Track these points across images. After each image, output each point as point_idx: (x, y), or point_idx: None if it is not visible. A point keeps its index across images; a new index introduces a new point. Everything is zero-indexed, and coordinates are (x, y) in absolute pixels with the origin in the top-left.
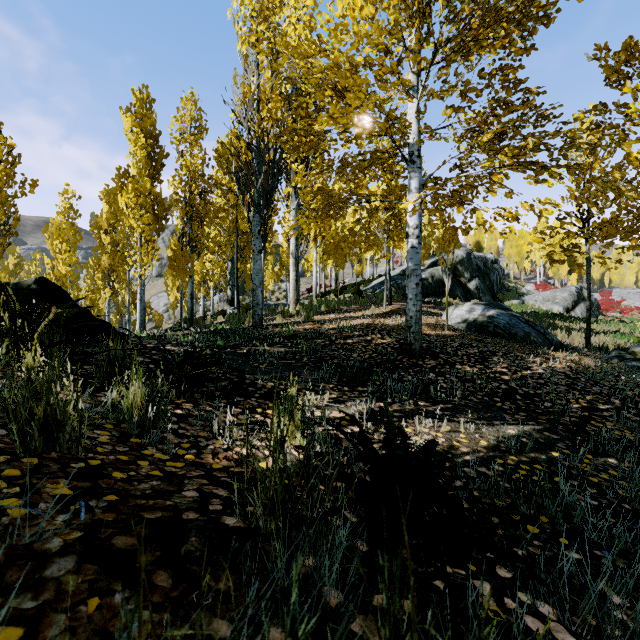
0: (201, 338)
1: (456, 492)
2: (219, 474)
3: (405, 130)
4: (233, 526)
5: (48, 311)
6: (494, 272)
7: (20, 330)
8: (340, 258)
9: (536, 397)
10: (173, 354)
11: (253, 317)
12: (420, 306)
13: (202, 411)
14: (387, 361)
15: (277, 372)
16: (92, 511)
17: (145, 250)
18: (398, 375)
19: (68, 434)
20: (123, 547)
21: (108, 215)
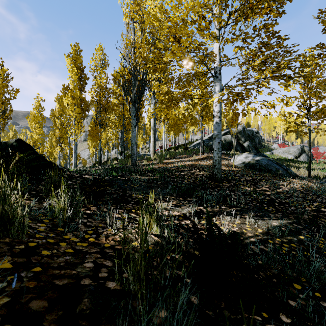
0: (104, 171)
1: (248, 261)
2: (108, 250)
3: (213, 59)
4: (113, 289)
5: (15, 155)
6: (257, 138)
7: (1, 166)
8: (177, 130)
9: (286, 204)
10: (88, 180)
11: (131, 161)
12: (220, 154)
13: (101, 211)
14: (203, 184)
15: (143, 189)
16: (21, 280)
17: (77, 127)
18: (209, 191)
19: (17, 227)
20: (36, 309)
21: (59, 109)
